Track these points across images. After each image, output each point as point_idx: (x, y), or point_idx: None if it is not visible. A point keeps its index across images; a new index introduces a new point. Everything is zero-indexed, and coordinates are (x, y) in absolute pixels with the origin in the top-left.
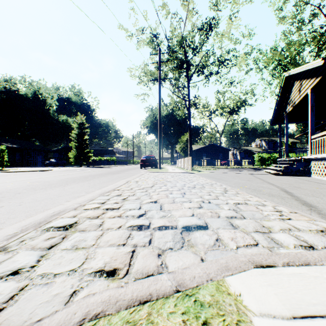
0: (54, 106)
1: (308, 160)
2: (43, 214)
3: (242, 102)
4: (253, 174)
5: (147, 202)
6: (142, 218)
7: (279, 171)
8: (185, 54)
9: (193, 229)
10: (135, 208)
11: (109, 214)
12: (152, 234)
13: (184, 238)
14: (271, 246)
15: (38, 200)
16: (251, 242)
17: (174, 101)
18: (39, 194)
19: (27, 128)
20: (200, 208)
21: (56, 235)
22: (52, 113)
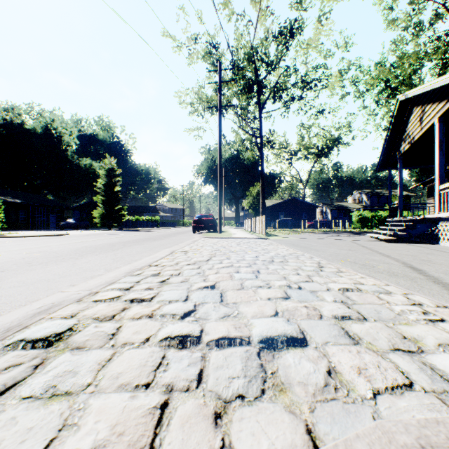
0: (74, 146)
1: (435, 220)
2: (21, 310)
3: (335, 140)
4: (354, 241)
5: (200, 287)
6: (188, 320)
7: (391, 236)
8: (256, 72)
9: (281, 347)
10: (179, 299)
11: (134, 310)
12: (204, 356)
13: (265, 367)
14: (441, 390)
15: (25, 284)
16: (398, 378)
17: (241, 138)
18: (32, 273)
19: (36, 176)
20: (286, 299)
21: (24, 360)
22: (70, 155)
